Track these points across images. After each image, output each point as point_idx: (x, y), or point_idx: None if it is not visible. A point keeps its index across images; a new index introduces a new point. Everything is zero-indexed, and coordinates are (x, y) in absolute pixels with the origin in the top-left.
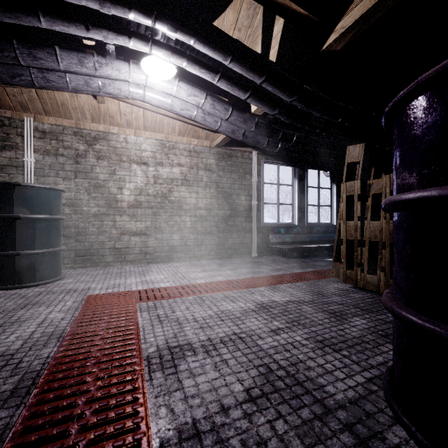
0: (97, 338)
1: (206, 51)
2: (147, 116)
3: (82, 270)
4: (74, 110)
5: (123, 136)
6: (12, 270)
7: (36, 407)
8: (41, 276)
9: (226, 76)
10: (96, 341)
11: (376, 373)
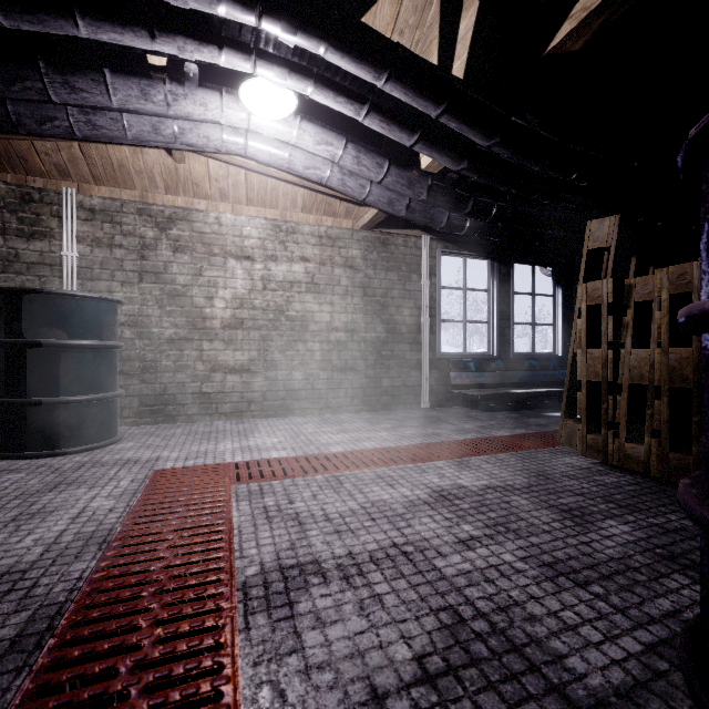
0: (163, 546)
1: (346, 64)
2: (251, 182)
3: (150, 428)
4: (138, 174)
5: (214, 214)
6: (40, 427)
7: (49, 673)
8: (85, 438)
9: (379, 107)
10: (161, 552)
11: (663, 634)
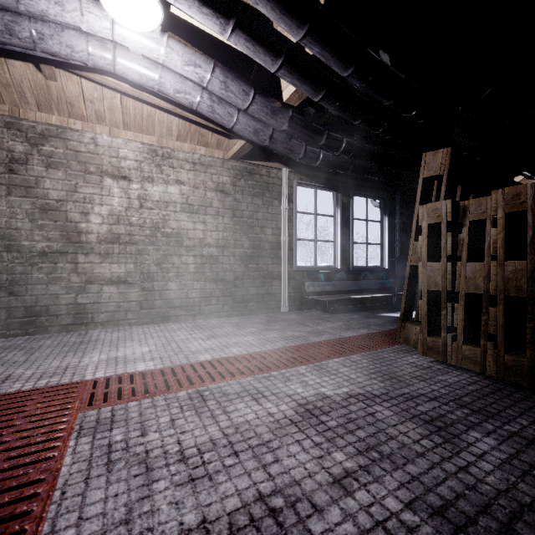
0: None
1: None
2: (127, 107)
3: (18, 340)
4: (5, 87)
5: (90, 134)
6: None
7: None
8: None
9: (245, 25)
10: None
11: None
